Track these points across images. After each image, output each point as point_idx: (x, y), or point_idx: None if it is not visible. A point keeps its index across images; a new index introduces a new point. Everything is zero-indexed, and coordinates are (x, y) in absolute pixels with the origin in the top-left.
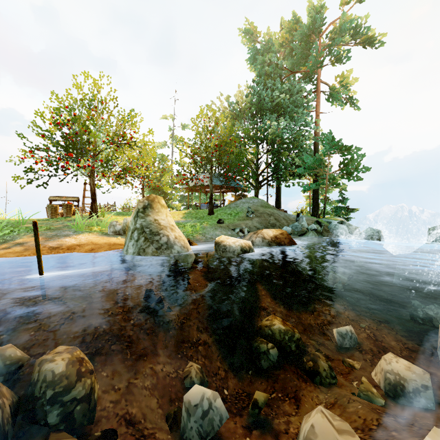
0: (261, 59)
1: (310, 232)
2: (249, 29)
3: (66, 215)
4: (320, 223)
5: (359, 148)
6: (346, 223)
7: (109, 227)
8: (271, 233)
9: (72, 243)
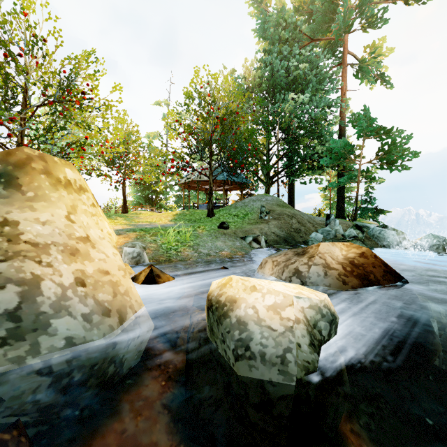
0: (274, 21)
1: (355, 241)
2: None
3: None
4: (361, 228)
5: (402, 130)
6: (389, 227)
7: None
8: (339, 252)
9: None
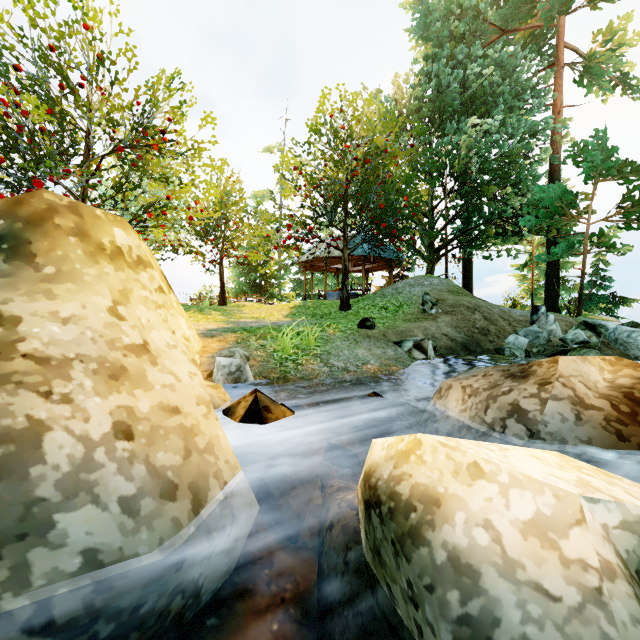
0: (443, 9)
1: (587, 350)
2: None
3: None
4: (595, 328)
5: None
6: None
7: None
8: (598, 375)
9: None
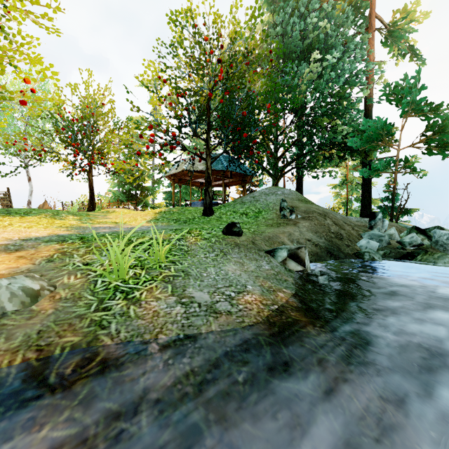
0: None
1: (442, 254)
2: None
3: None
4: (425, 232)
5: None
6: (446, 230)
7: None
8: None
9: None
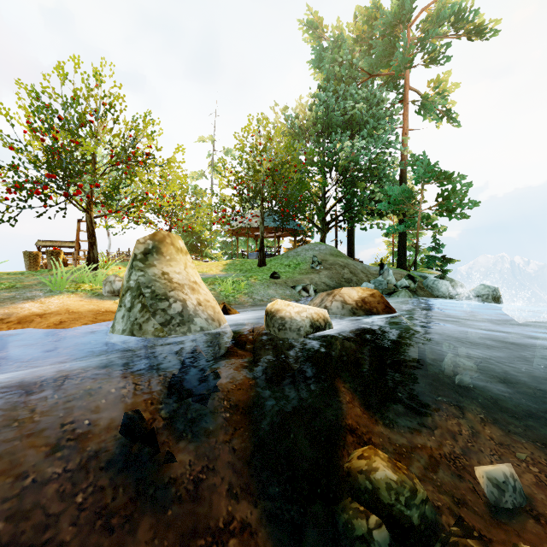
0: (330, 57)
1: (402, 291)
2: (313, 22)
3: (51, 266)
4: (414, 278)
5: (463, 175)
6: (446, 277)
7: (104, 284)
8: (356, 294)
9: (31, 311)
